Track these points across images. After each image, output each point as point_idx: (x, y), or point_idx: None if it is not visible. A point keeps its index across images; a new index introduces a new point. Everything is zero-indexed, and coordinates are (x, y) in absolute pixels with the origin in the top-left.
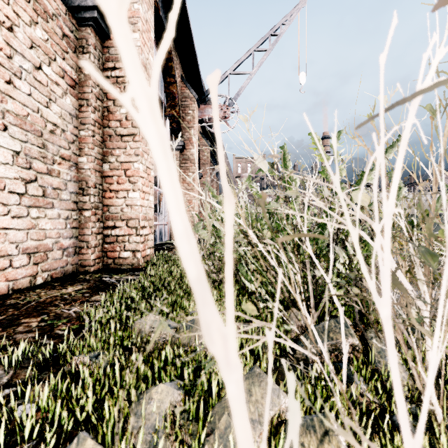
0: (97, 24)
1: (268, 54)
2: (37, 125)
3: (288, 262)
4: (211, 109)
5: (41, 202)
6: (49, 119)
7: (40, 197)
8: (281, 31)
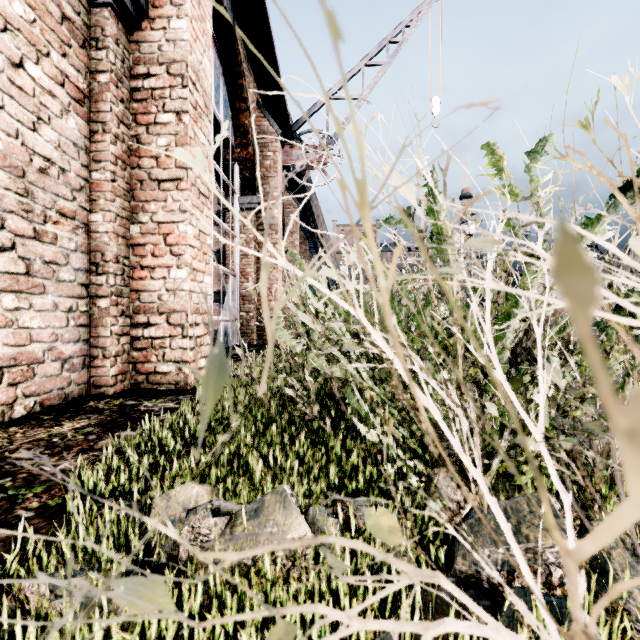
0: (119, 4)
1: (385, 70)
2: (15, 158)
3: None
4: (300, 151)
5: (23, 284)
6: (37, 150)
7: (20, 276)
8: (404, 37)
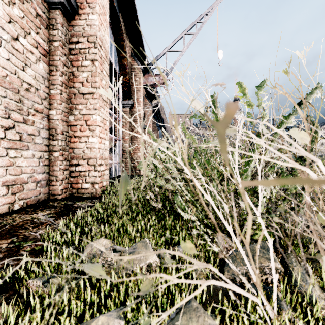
0: (64, 7)
1: (195, 36)
2: (14, 84)
3: (251, 214)
4: (152, 77)
5: (18, 145)
6: (25, 80)
7: (17, 141)
8: (205, 20)
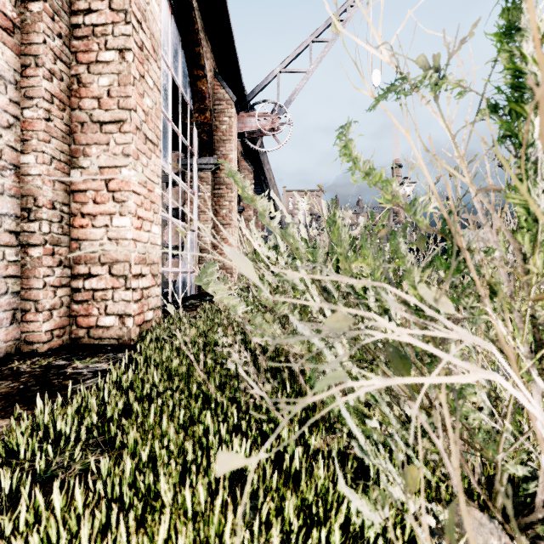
0: None
1: (330, 45)
2: None
3: None
4: (254, 119)
5: None
6: None
7: None
8: (348, 16)
